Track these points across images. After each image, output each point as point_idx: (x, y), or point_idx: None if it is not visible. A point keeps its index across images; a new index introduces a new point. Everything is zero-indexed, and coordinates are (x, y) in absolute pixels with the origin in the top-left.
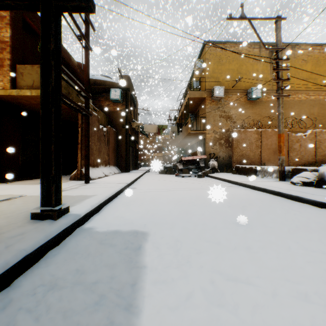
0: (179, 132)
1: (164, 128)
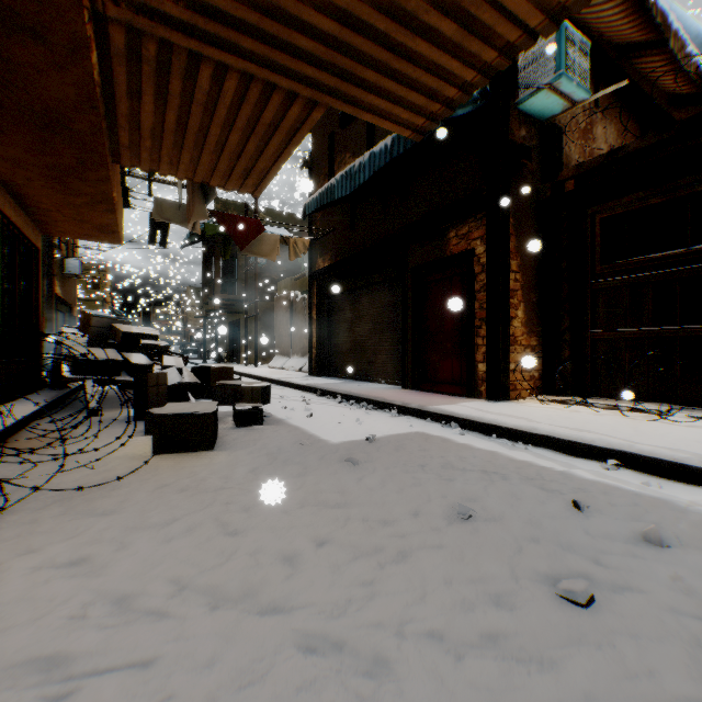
0: (163, 245)
1: (216, 235)
